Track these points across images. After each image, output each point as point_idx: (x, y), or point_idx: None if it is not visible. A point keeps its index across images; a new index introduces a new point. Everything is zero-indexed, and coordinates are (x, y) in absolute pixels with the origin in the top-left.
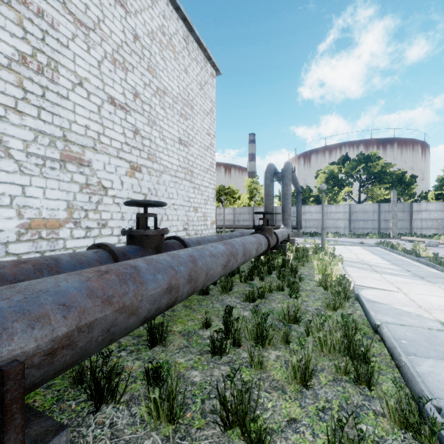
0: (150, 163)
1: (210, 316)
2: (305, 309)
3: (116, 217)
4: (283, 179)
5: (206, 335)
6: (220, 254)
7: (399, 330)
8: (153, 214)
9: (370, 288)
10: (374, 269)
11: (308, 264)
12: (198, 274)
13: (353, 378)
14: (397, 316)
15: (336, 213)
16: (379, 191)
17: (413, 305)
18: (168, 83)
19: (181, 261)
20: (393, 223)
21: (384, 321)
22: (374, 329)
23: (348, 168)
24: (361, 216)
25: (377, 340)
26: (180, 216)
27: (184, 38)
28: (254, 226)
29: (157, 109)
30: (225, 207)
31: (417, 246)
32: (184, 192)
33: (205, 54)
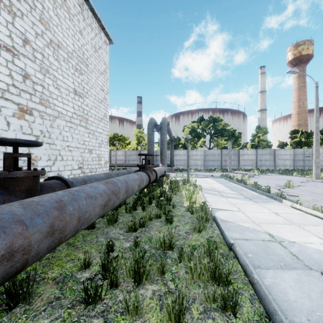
0: (43, 107)
1: (90, 256)
2: (177, 233)
3: (0, 157)
4: (161, 130)
5: (84, 278)
6: (100, 195)
7: (245, 245)
8: (25, 154)
9: (221, 209)
10: (222, 194)
11: (179, 193)
12: (66, 222)
13: (220, 304)
14: (242, 232)
15: (196, 155)
16: (221, 141)
17: (250, 221)
18: (63, 39)
19: (39, 211)
20: (229, 162)
21: (234, 238)
22: (229, 247)
23: (203, 126)
24: (211, 157)
25: (232, 257)
26: (75, 156)
27: (79, 4)
28: (138, 165)
29: (50, 59)
30: (118, 150)
31: (244, 177)
32: (79, 136)
33: (99, 23)
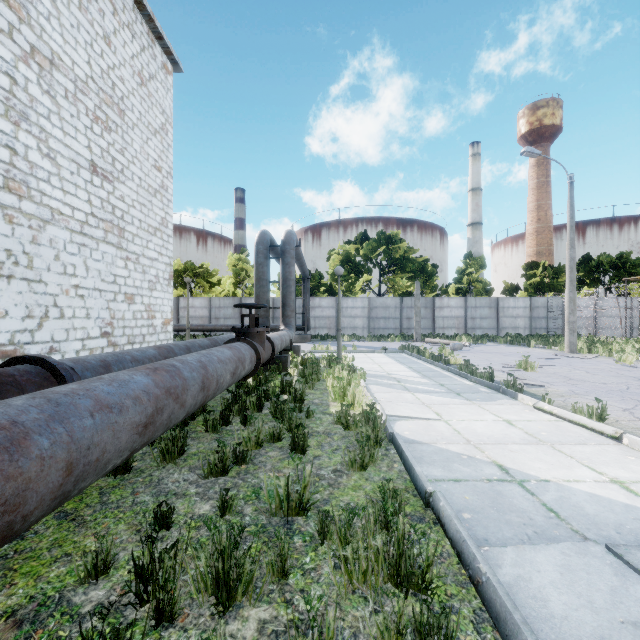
0: (13, 198)
1: (110, 545)
2: (317, 474)
3: None
4: (284, 255)
5: (91, 602)
6: (133, 400)
7: (455, 492)
8: None
9: (405, 418)
10: (405, 386)
11: (319, 385)
12: (28, 479)
13: None
14: (447, 464)
15: (354, 308)
16: (401, 281)
17: (461, 440)
18: (64, 48)
19: None
20: (416, 322)
21: (433, 478)
22: (425, 500)
23: (367, 250)
24: (382, 312)
25: (432, 521)
26: (92, 309)
27: None
28: (233, 328)
29: (31, 90)
30: (195, 296)
31: (444, 350)
32: (103, 265)
33: (149, 25)
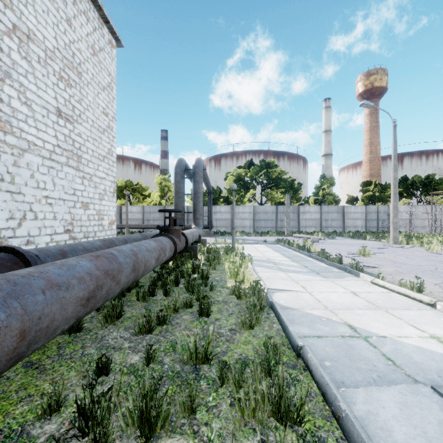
0: None
1: (62, 389)
2: (218, 332)
3: None
4: (194, 176)
5: (45, 435)
6: (78, 280)
7: (318, 346)
8: None
9: (281, 290)
10: (280, 267)
11: (219, 267)
12: None
13: None
14: (312, 325)
15: (243, 213)
16: (276, 194)
17: (321, 307)
18: (37, 27)
19: None
20: (287, 223)
21: (302, 335)
22: (297, 352)
23: (253, 173)
24: (263, 216)
25: (302, 368)
26: (58, 213)
27: None
28: (158, 227)
29: (13, 56)
30: (132, 204)
31: (307, 242)
32: (65, 182)
33: (99, 13)
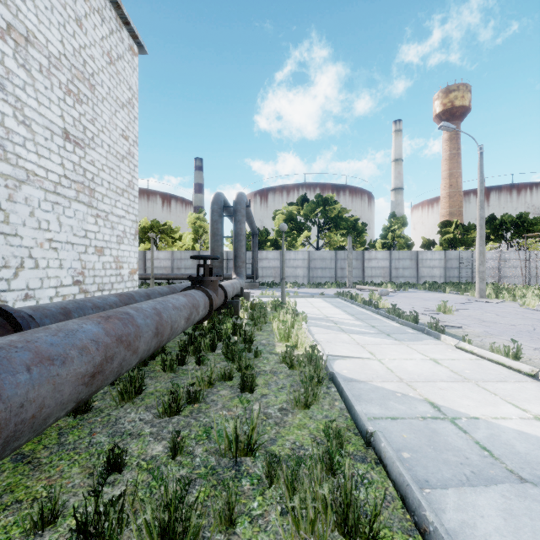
0: None
1: (58, 493)
2: (264, 413)
3: None
4: (235, 214)
5: None
6: (79, 350)
7: (393, 430)
8: None
9: (343, 357)
10: (341, 327)
11: (266, 327)
12: None
13: None
14: (384, 402)
15: (295, 260)
16: (335, 237)
17: (394, 378)
18: (38, 27)
19: None
20: (349, 272)
21: (372, 416)
22: (366, 439)
23: (307, 211)
24: (320, 263)
25: (374, 461)
26: (65, 260)
27: None
28: (189, 277)
29: (8, 63)
30: (160, 249)
31: (373, 296)
32: (74, 221)
33: (117, 12)
